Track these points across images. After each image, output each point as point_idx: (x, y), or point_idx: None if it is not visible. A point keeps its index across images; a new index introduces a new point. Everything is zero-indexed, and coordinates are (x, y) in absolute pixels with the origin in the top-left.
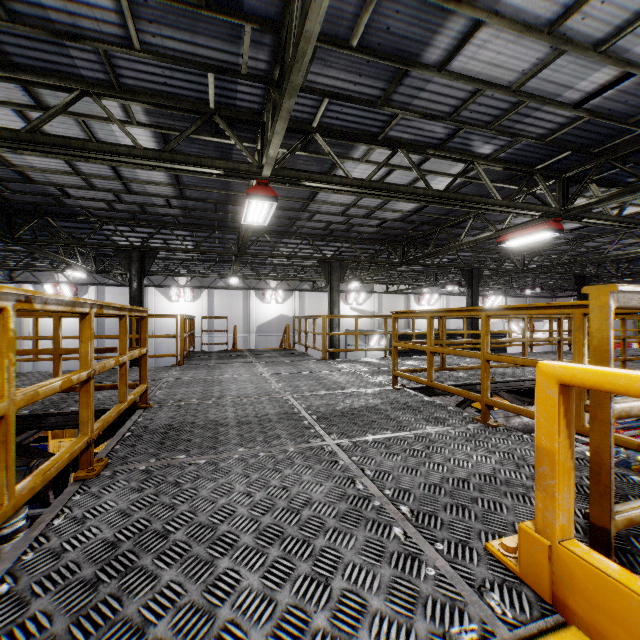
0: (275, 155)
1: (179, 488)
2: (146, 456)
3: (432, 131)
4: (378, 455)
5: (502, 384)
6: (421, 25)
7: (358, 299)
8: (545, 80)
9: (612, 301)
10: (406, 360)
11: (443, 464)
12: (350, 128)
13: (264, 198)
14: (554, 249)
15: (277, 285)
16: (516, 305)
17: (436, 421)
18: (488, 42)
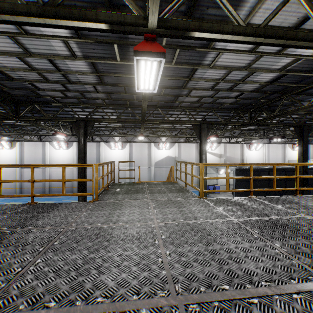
0: None
1: None
2: None
3: None
4: None
5: None
6: None
7: (212, 147)
8: None
9: None
10: (273, 202)
11: None
12: None
13: (151, 54)
14: None
15: (166, 140)
16: None
17: None
18: None
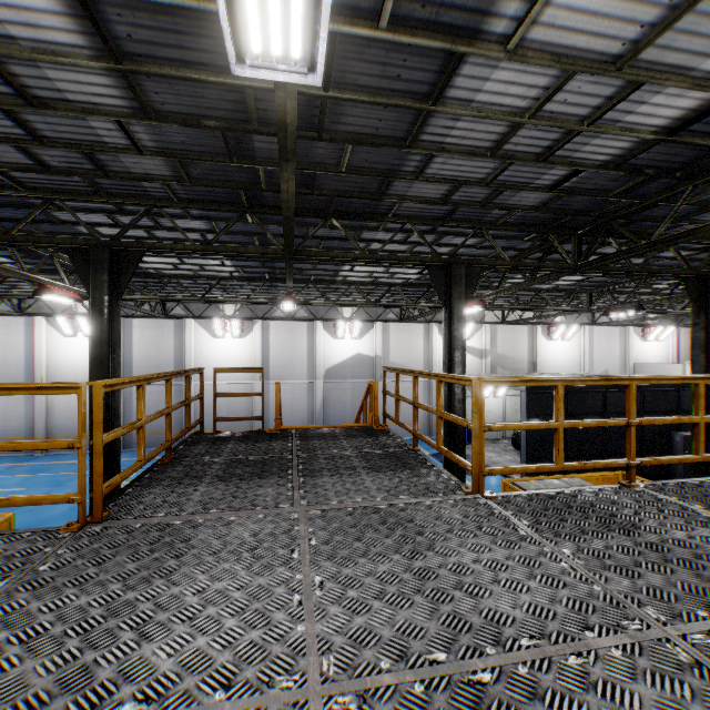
0: None
1: None
2: None
3: None
4: None
5: None
6: None
7: None
8: None
9: None
10: None
11: None
12: None
13: None
14: None
15: (352, 314)
16: None
17: None
18: None
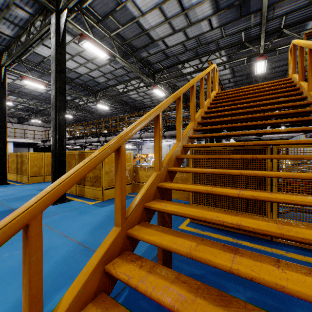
0: (263, 44)
1: None
2: None
3: None
4: None
5: None
6: None
7: None
8: None
9: (304, 35)
10: None
11: None
12: (300, 19)
13: (261, 60)
14: None
15: None
16: None
17: None
18: None
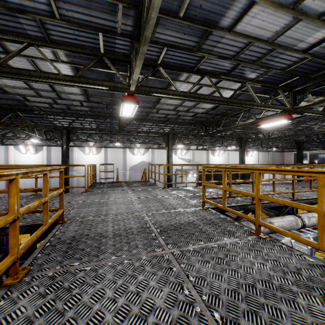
0: (137, 79)
1: (70, 293)
2: (54, 263)
3: (223, 65)
4: (197, 262)
5: (262, 204)
6: (220, 4)
7: (182, 153)
8: (288, 37)
9: None
10: (208, 188)
11: (237, 271)
12: (178, 64)
13: (131, 102)
14: (285, 128)
15: (140, 146)
16: (278, 168)
17: (229, 234)
18: (257, 14)
